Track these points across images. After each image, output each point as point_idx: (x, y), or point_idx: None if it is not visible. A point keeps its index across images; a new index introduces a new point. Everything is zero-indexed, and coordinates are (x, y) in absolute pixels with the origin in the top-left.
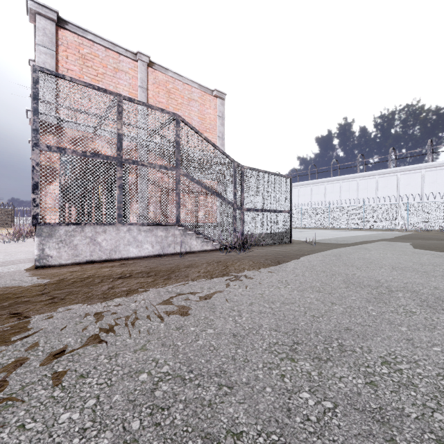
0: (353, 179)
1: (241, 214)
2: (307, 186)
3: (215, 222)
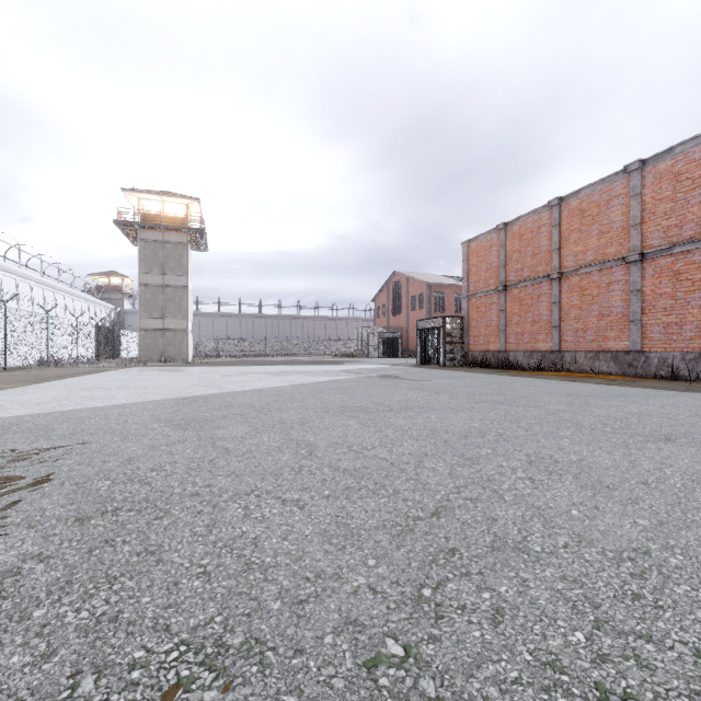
0: None
1: None
2: None
3: None
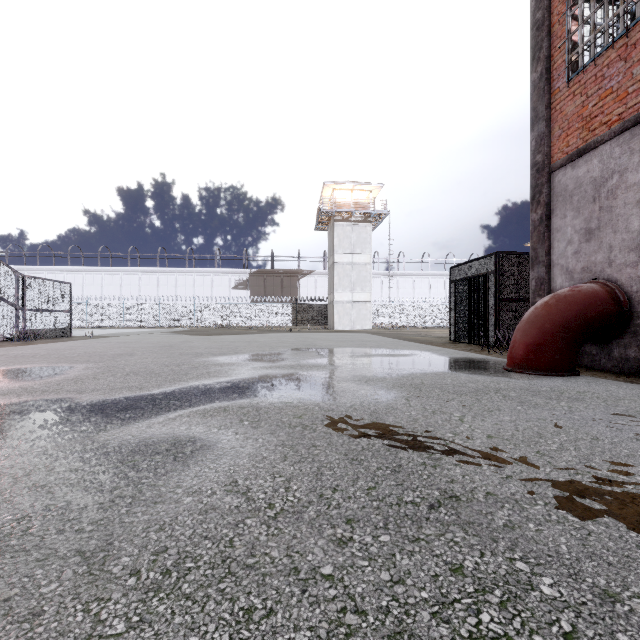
0: (154, 273)
1: (23, 313)
2: (97, 274)
3: None
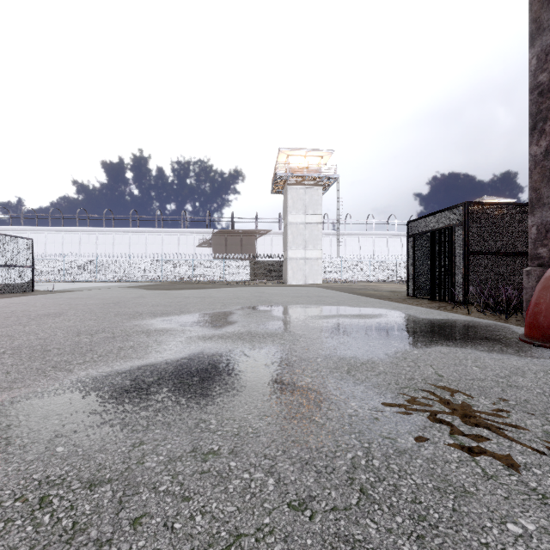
0: (126, 233)
1: None
2: (75, 234)
3: None
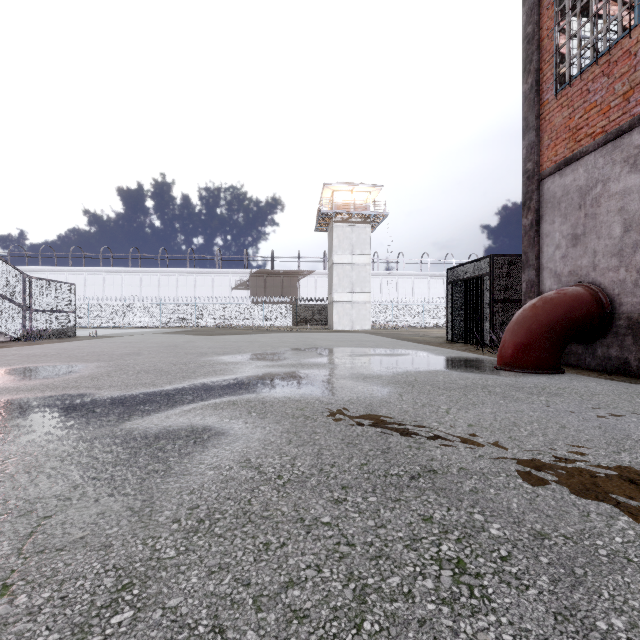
0: (155, 273)
1: (30, 314)
2: (99, 274)
3: (7, 320)
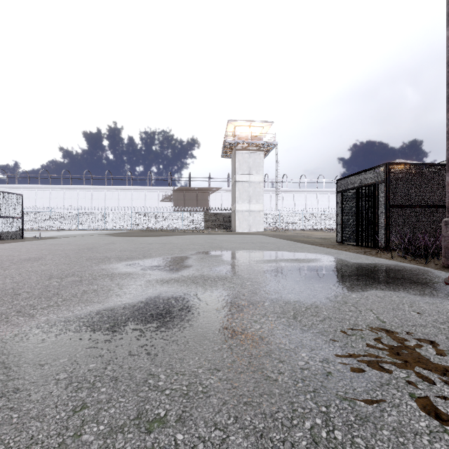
0: (102, 190)
1: None
2: (60, 190)
3: None
